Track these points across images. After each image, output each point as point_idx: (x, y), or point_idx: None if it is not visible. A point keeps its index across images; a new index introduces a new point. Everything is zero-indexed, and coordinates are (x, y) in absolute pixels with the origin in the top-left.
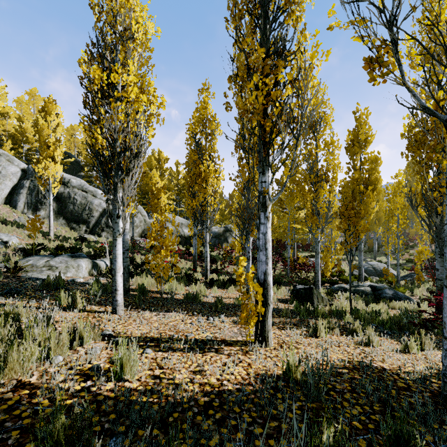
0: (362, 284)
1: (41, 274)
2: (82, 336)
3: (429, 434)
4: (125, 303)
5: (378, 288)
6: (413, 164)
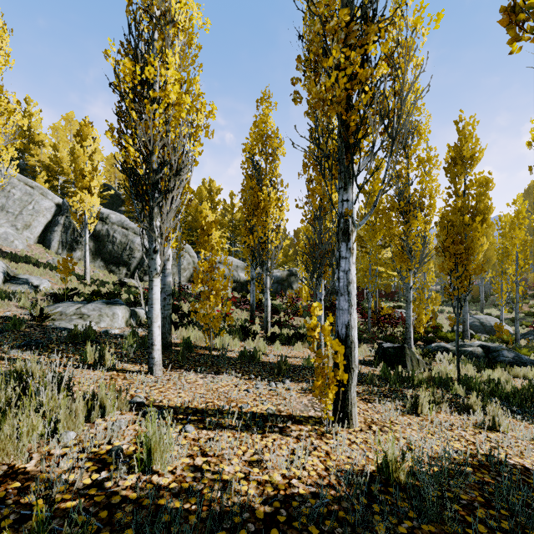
0: (470, 343)
1: (70, 324)
2: (104, 404)
3: None
4: (165, 361)
5: (493, 349)
6: (533, 189)
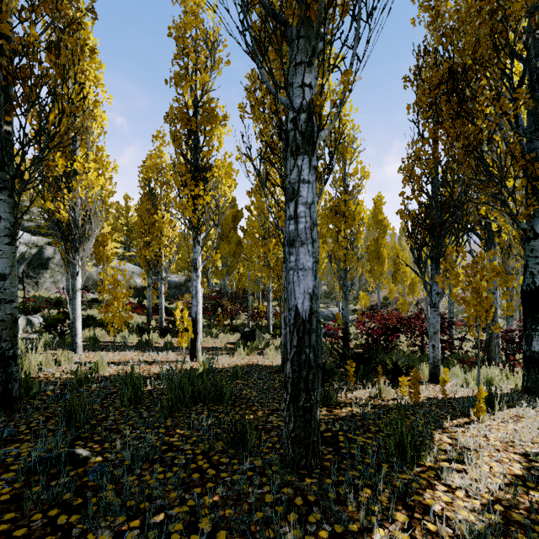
0: None
1: None
2: (61, 360)
3: (257, 376)
4: None
5: None
6: None
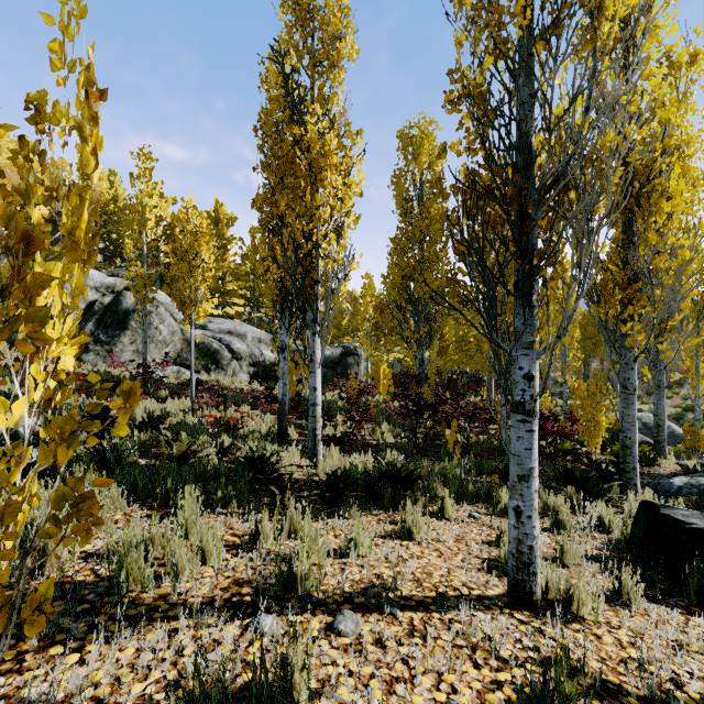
0: None
1: None
2: None
3: None
4: None
5: None
6: None
